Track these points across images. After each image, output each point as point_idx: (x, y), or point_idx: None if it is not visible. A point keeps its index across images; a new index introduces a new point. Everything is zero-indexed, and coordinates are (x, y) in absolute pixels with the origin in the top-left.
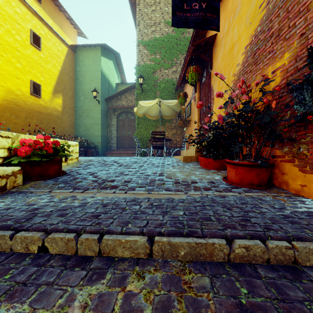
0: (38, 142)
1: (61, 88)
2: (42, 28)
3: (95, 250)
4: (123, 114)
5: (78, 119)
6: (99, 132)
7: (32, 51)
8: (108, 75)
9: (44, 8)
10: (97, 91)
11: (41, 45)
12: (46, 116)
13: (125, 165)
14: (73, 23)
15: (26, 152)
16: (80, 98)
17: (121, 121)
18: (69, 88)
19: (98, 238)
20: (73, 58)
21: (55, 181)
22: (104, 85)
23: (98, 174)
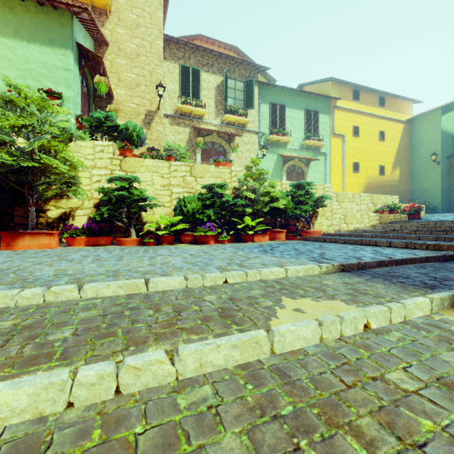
0: (412, 206)
1: (398, 161)
2: (385, 124)
3: (440, 223)
4: None
5: (413, 183)
6: (438, 193)
7: (379, 144)
8: (451, 128)
9: (386, 108)
10: (436, 152)
11: (385, 137)
12: (388, 187)
13: None
14: (408, 99)
15: (408, 210)
16: (416, 164)
17: None
18: (404, 158)
19: (440, 221)
20: (408, 130)
21: (419, 220)
22: (446, 142)
23: (439, 218)
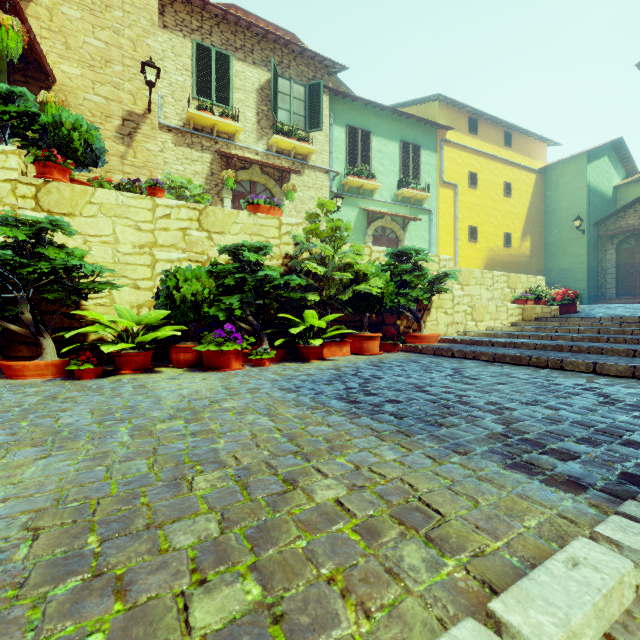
0: (565, 293)
1: (529, 228)
2: (512, 172)
3: (619, 321)
4: (630, 239)
5: (548, 261)
6: (582, 275)
7: (504, 202)
8: (599, 183)
9: (513, 149)
10: (580, 216)
11: (511, 192)
12: (515, 265)
13: (632, 308)
14: (542, 140)
15: (559, 299)
16: (552, 232)
17: (625, 252)
18: (537, 224)
19: (620, 318)
20: (542, 183)
21: (577, 314)
22: (592, 203)
23: (606, 312)
